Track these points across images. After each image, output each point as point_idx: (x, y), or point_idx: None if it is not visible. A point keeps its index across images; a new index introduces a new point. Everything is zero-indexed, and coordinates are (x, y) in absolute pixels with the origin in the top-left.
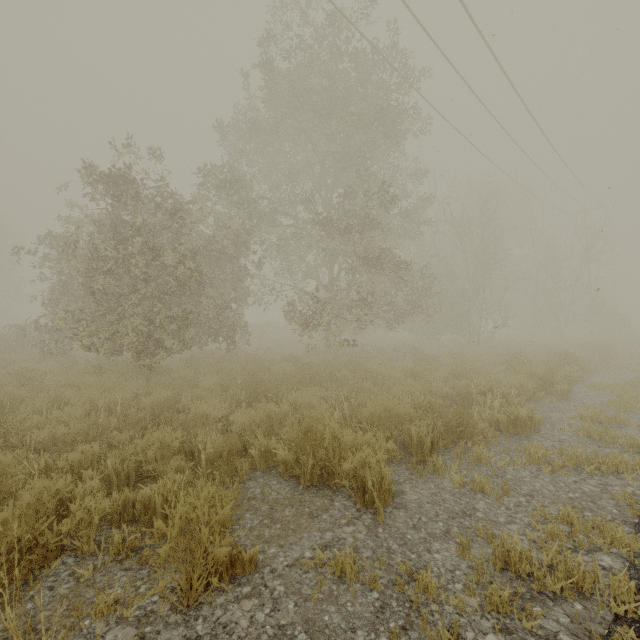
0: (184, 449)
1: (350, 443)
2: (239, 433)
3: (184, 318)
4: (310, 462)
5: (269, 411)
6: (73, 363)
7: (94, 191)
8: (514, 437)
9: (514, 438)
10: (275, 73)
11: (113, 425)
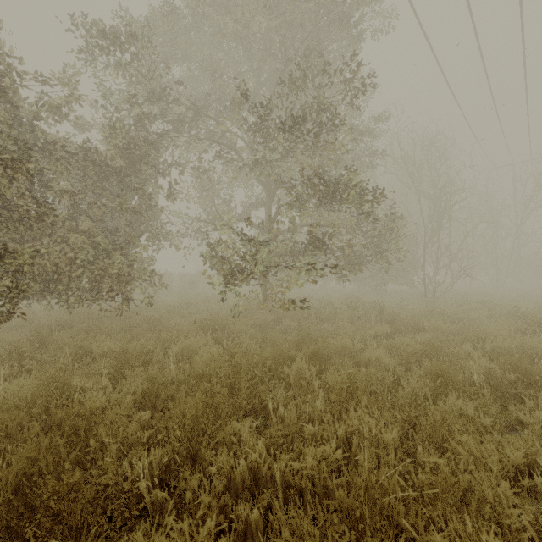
0: None
1: None
2: None
3: None
4: None
5: None
6: None
7: None
8: None
9: None
10: None
11: None
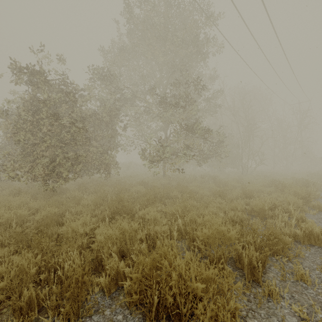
0: (47, 268)
1: (200, 292)
2: (98, 249)
3: (76, 159)
4: (155, 300)
5: (123, 229)
6: (9, 186)
7: (17, 78)
8: (311, 249)
9: (312, 250)
10: (133, 15)
11: (1, 240)
